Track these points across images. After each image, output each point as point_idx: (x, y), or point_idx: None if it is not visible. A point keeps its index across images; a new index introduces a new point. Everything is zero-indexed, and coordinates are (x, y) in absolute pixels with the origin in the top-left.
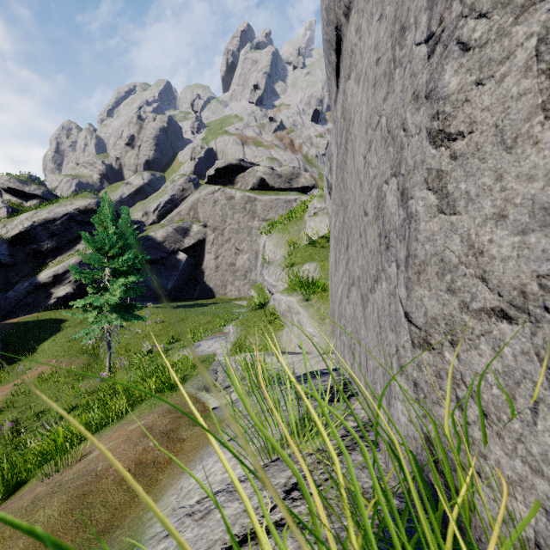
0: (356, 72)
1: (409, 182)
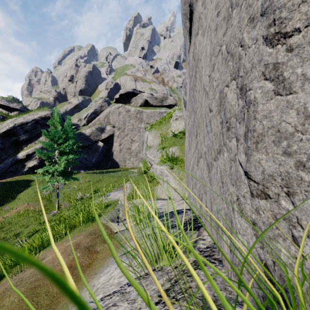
0: (202, 29)
1: (247, 79)
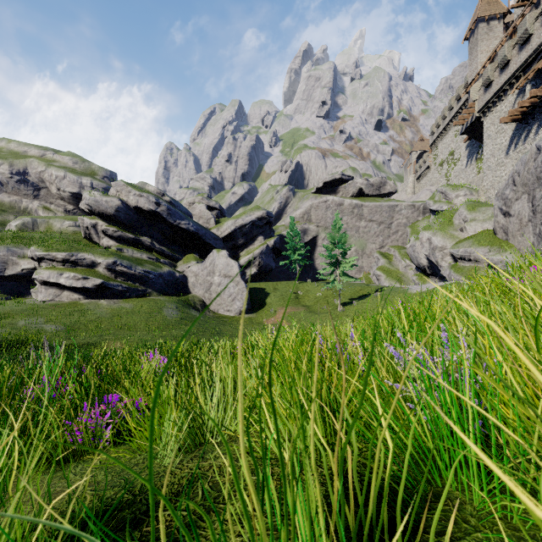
0: None
1: None
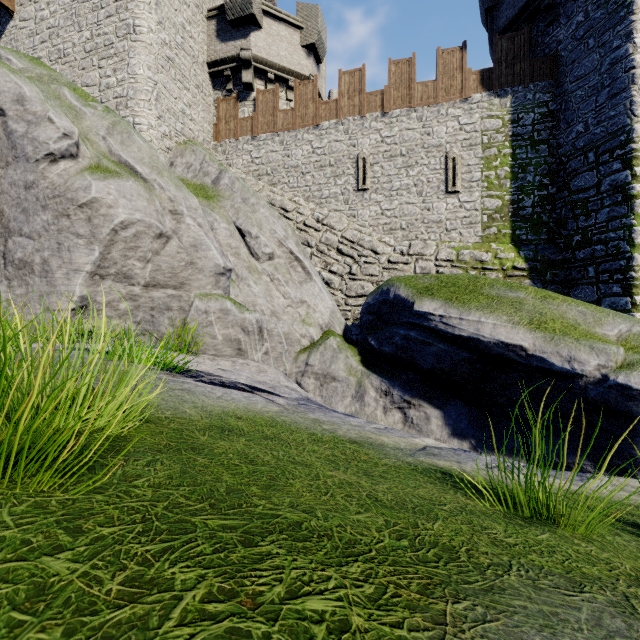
0: None
1: None
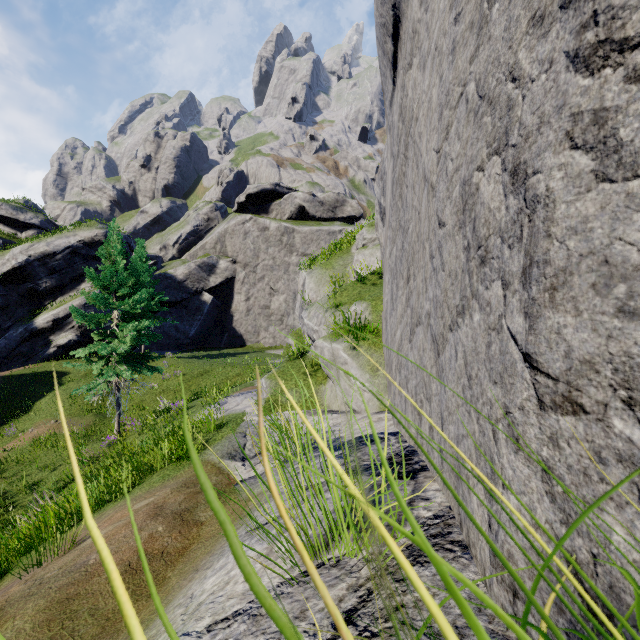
0: (420, 56)
1: (529, 151)
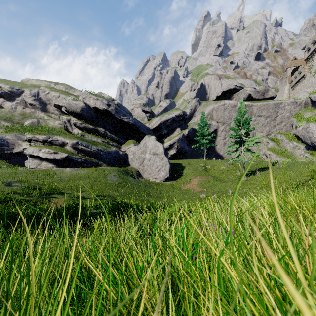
0: None
1: None
